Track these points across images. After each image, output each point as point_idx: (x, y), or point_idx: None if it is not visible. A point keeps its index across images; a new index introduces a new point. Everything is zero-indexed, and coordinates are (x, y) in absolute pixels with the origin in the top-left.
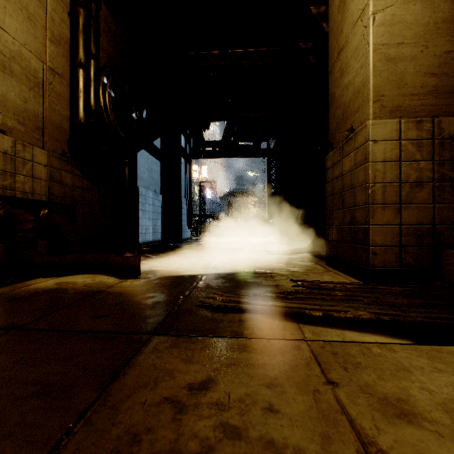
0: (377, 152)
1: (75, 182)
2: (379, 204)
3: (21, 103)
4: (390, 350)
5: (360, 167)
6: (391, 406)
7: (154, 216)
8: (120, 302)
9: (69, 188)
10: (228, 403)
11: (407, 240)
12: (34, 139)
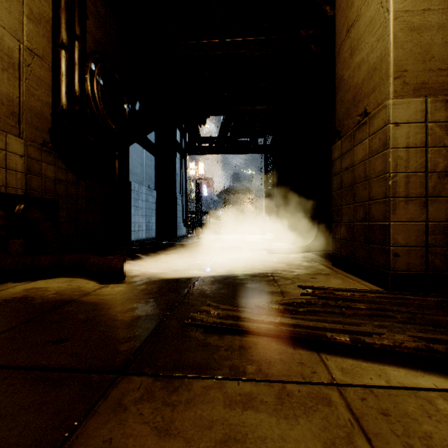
0: (399, 136)
1: (58, 175)
2: (401, 197)
3: None
4: None
5: (378, 154)
6: None
7: (147, 212)
8: (92, 317)
9: (50, 181)
10: None
11: (434, 239)
12: (8, 126)
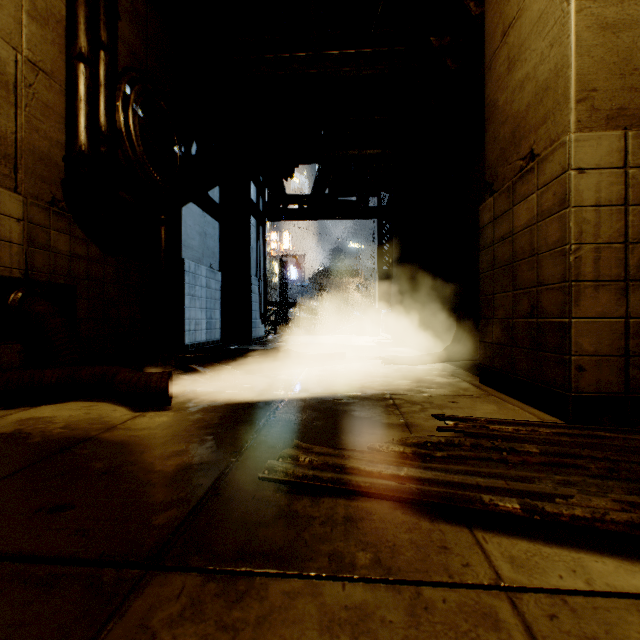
0: (585, 189)
1: (75, 249)
2: (588, 281)
3: None
4: None
5: (551, 216)
6: None
7: (209, 303)
8: (115, 467)
9: (63, 258)
10: None
11: (638, 344)
12: None
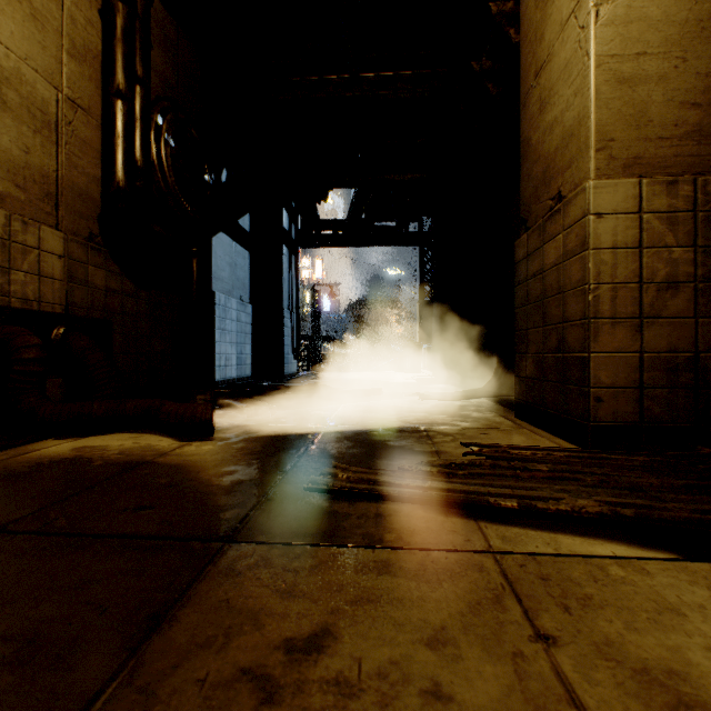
0: (603, 232)
1: (110, 284)
2: (605, 319)
3: (20, 154)
4: (641, 572)
5: (574, 257)
6: (659, 688)
7: (239, 338)
8: (178, 482)
9: (100, 293)
10: (358, 682)
11: (652, 377)
12: (42, 213)
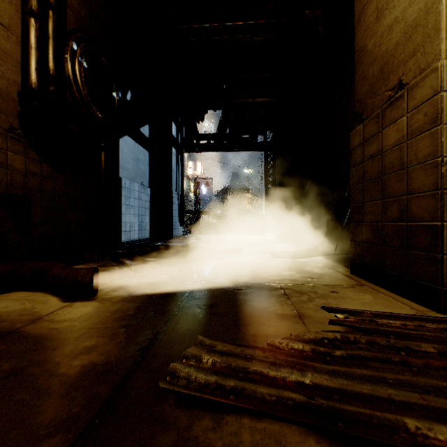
0: None
1: (29, 167)
2: None
3: None
4: None
5: (422, 134)
6: None
7: (140, 211)
8: (20, 368)
9: (19, 174)
10: None
11: None
12: None
